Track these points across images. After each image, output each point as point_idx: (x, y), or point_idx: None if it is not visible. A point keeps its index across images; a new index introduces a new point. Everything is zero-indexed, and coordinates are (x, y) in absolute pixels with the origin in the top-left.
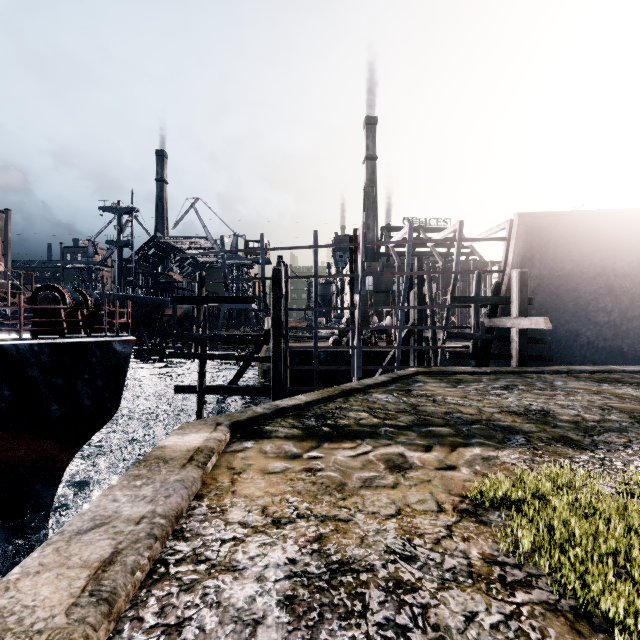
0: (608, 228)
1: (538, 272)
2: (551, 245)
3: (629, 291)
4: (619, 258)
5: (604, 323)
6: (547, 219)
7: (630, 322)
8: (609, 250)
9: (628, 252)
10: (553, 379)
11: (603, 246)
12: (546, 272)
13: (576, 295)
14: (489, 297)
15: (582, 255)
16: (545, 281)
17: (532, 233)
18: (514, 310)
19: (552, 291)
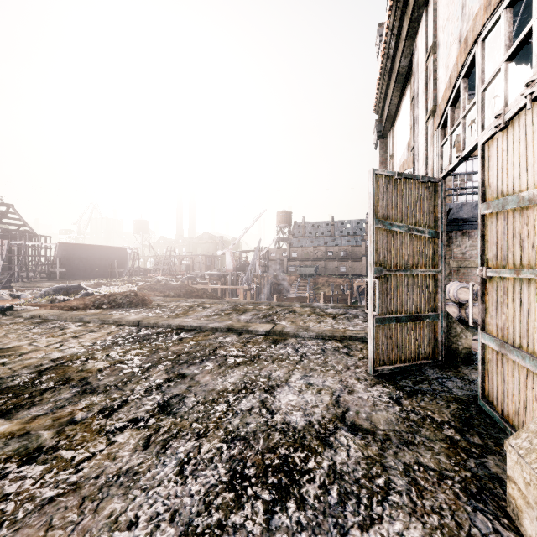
0: (81, 248)
1: (64, 257)
2: (67, 251)
3: (87, 262)
4: (84, 255)
5: (82, 270)
6: (66, 245)
7: (88, 269)
8: (82, 253)
9: (86, 253)
10: (66, 280)
11: (80, 252)
12: (66, 257)
13: (74, 263)
14: (51, 264)
15: (75, 253)
16: (66, 259)
17: (63, 247)
18: (58, 267)
19: (68, 262)
